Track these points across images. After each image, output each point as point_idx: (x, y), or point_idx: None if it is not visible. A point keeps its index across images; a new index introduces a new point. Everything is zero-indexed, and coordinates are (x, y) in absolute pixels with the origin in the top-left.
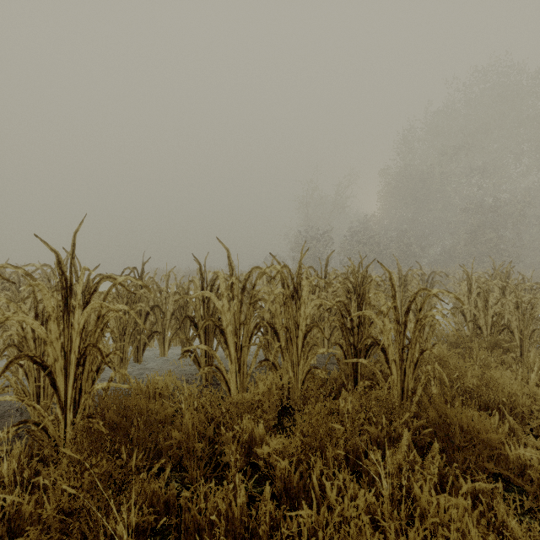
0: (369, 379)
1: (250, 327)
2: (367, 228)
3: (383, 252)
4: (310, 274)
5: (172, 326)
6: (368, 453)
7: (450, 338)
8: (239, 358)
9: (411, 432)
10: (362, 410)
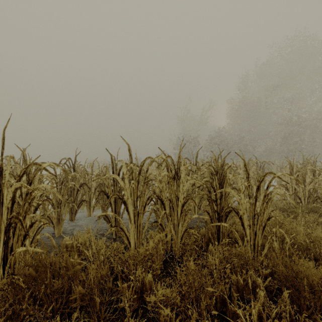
0: (229, 237)
1: (144, 199)
2: (220, 135)
3: (230, 150)
4: (185, 163)
5: (95, 197)
6: (232, 299)
7: (279, 205)
8: (136, 221)
9: (262, 279)
10: (224, 261)
